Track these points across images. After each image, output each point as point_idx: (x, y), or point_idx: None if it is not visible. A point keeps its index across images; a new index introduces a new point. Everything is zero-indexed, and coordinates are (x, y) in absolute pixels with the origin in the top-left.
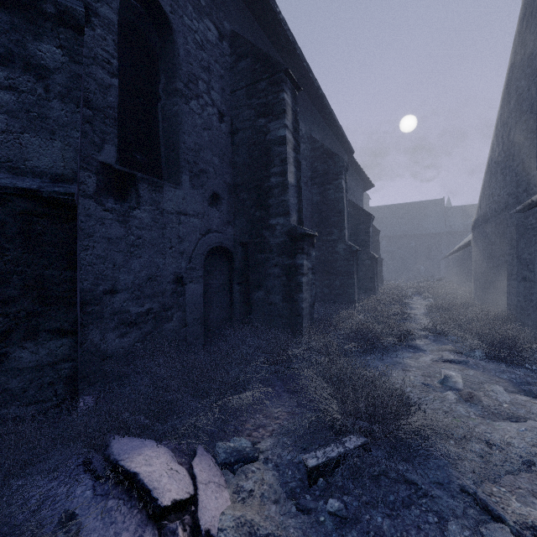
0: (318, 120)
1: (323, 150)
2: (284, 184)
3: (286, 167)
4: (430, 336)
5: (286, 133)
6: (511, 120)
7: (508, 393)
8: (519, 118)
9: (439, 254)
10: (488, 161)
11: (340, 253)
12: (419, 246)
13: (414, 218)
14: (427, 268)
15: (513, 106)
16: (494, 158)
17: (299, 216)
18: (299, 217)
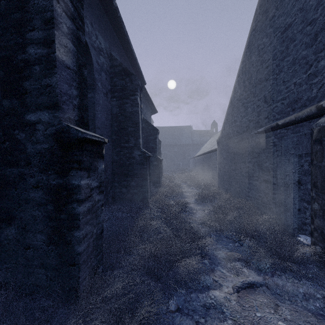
0: (118, 45)
1: (121, 68)
2: (50, 58)
3: (53, 32)
4: (212, 235)
5: None
6: (252, 69)
7: None
8: (261, 66)
9: (189, 156)
10: (231, 99)
11: (136, 158)
12: (179, 151)
13: (177, 135)
14: (183, 163)
15: (255, 59)
16: (236, 96)
17: (82, 114)
18: (82, 116)
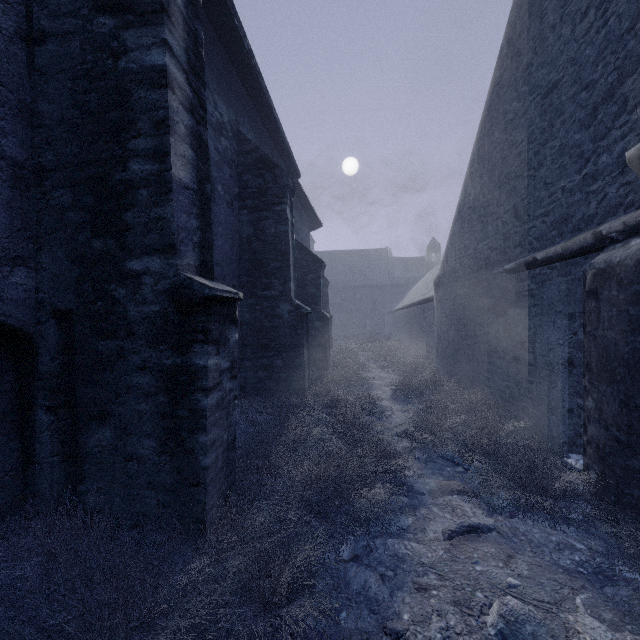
0: (250, 112)
1: (258, 156)
2: (163, 179)
3: (167, 140)
4: (418, 453)
5: (167, 62)
6: (495, 154)
7: (611, 633)
8: (509, 151)
9: (383, 308)
10: (459, 206)
11: (283, 317)
12: (364, 298)
13: (360, 267)
14: (372, 322)
15: (499, 137)
16: (468, 202)
17: (204, 256)
18: (204, 259)
